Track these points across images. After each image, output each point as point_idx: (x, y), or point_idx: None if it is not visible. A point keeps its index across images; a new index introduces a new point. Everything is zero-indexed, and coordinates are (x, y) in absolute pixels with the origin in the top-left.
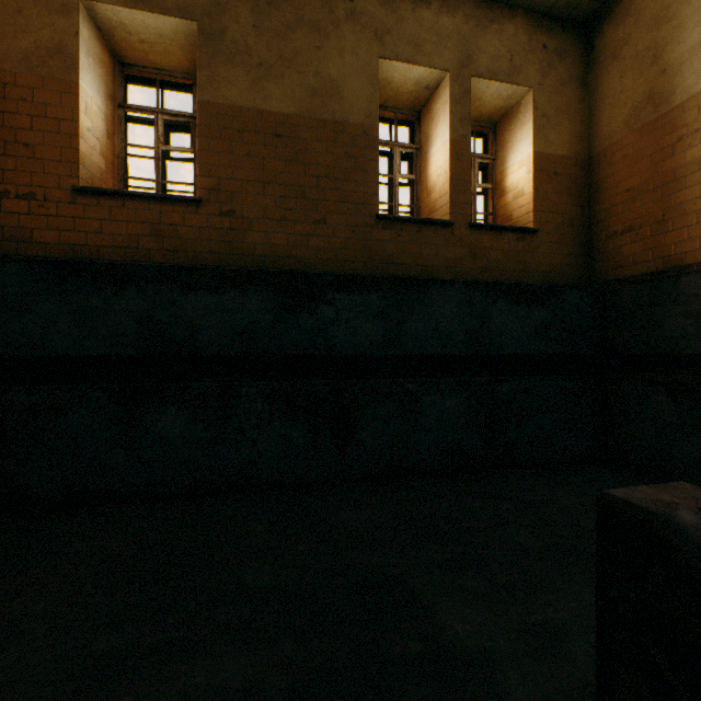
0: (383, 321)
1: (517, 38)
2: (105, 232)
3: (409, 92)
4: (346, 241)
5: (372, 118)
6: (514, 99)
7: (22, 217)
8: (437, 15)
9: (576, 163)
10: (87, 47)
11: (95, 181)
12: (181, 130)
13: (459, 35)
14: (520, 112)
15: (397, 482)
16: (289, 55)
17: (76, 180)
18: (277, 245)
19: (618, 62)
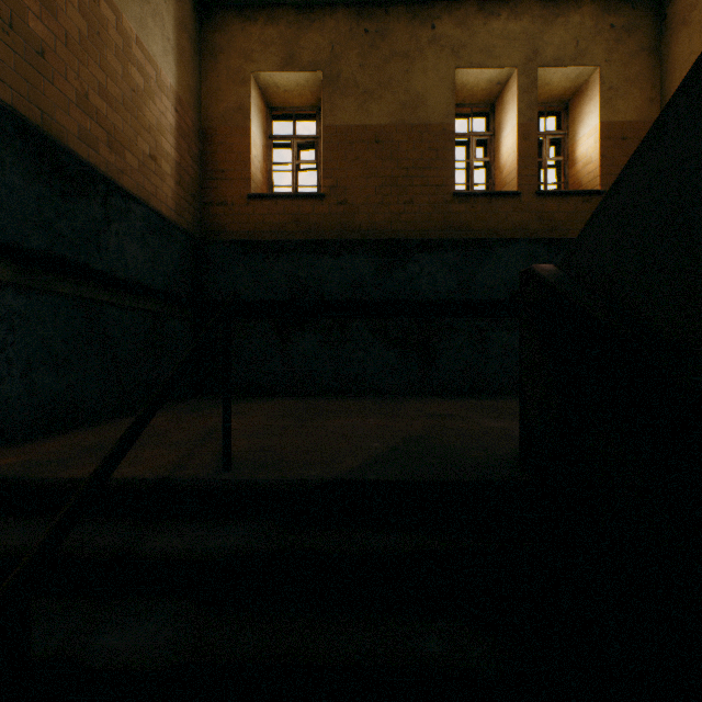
0: (458, 273)
1: (583, 25)
2: (266, 223)
3: (482, 90)
4: (429, 215)
5: (450, 117)
6: (582, 78)
7: (220, 217)
8: (506, 24)
9: (647, 126)
10: (254, 103)
11: (258, 190)
12: (307, 149)
13: (526, 35)
14: (588, 88)
15: (468, 395)
16: (385, 81)
17: (249, 190)
18: (376, 223)
19: (686, 27)
